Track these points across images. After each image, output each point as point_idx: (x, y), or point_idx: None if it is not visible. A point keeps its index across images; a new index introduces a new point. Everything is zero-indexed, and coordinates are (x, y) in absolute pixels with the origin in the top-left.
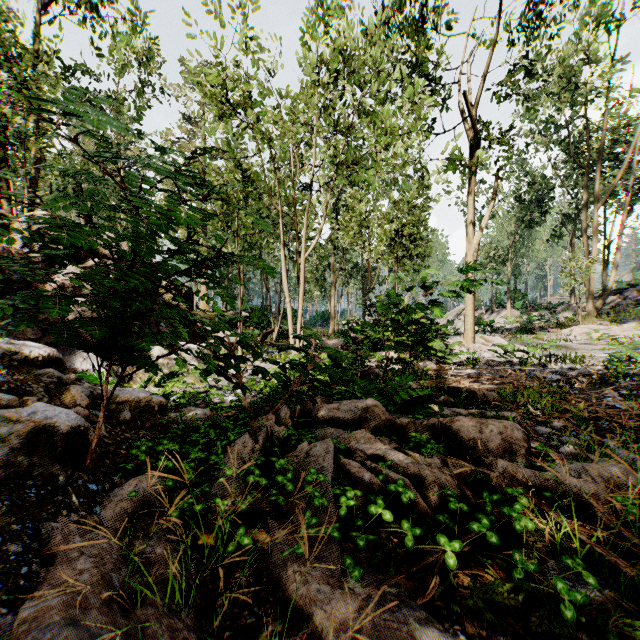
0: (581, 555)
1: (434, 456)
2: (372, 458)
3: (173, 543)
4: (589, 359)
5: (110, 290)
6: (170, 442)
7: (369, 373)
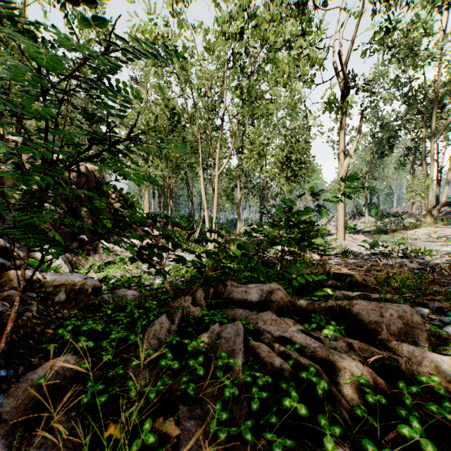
0: None
1: (338, 338)
2: (279, 340)
3: (78, 435)
4: (434, 252)
5: (68, 197)
6: (96, 321)
7: (268, 262)
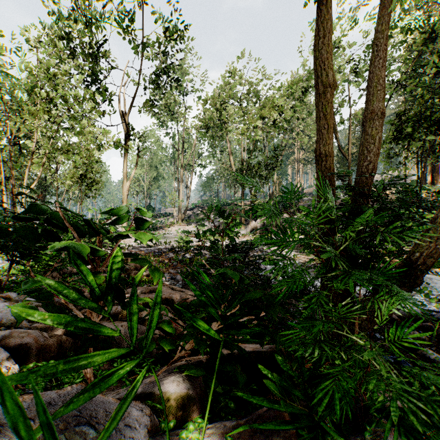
0: (147, 281)
1: None
2: None
3: None
4: (173, 242)
5: None
6: (12, 290)
7: None
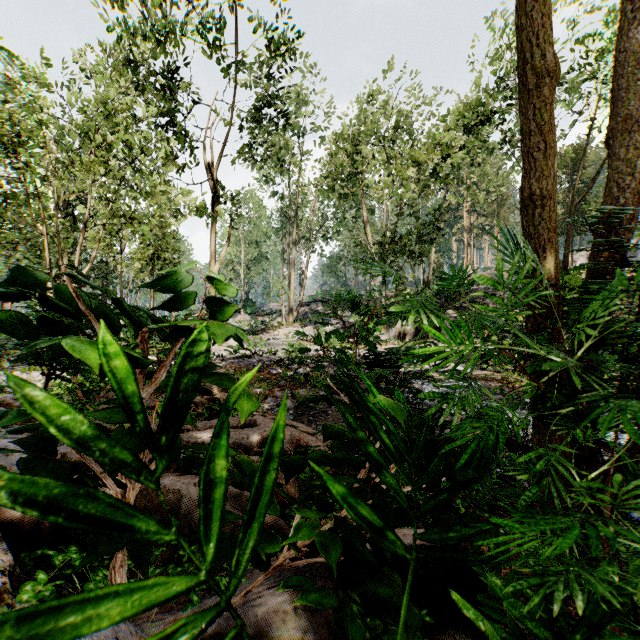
0: None
1: (199, 396)
2: None
3: None
4: (281, 351)
5: None
6: None
7: None
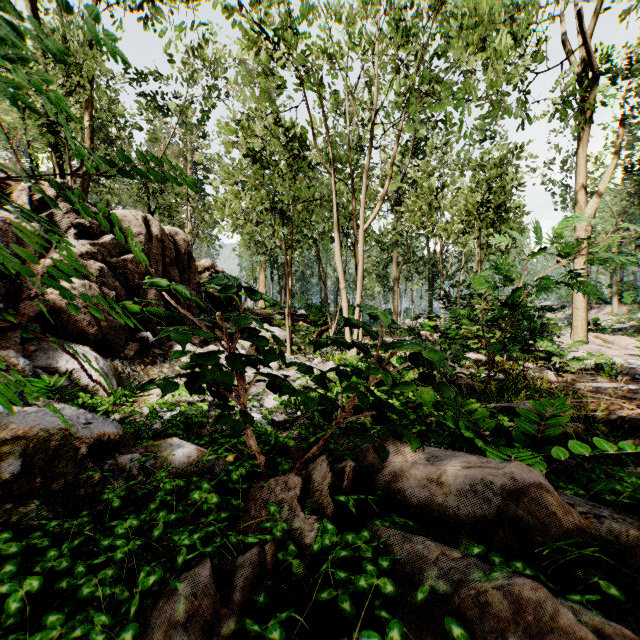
0: None
1: None
2: None
3: None
4: None
5: (127, 272)
6: (49, 551)
7: (457, 384)
